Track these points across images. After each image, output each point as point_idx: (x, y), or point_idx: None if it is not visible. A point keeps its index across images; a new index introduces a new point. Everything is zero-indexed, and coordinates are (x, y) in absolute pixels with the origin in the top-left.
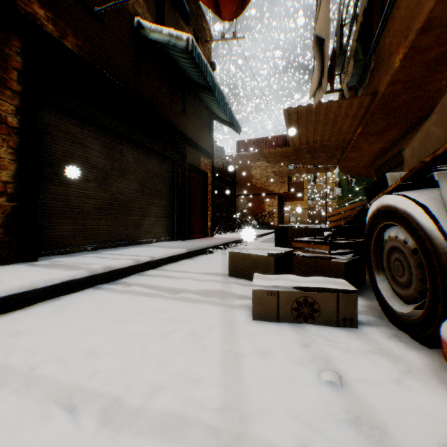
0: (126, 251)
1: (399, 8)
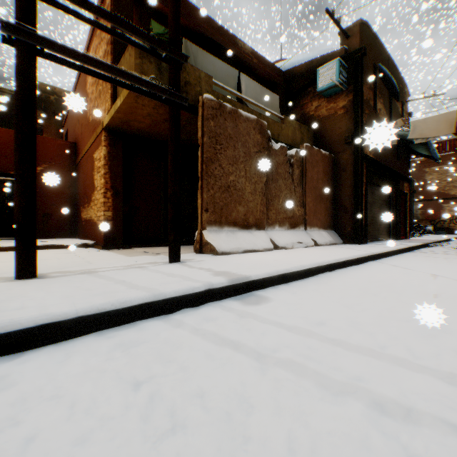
0: None
1: None
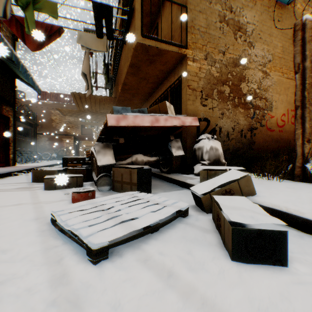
0: None
1: (120, 69)
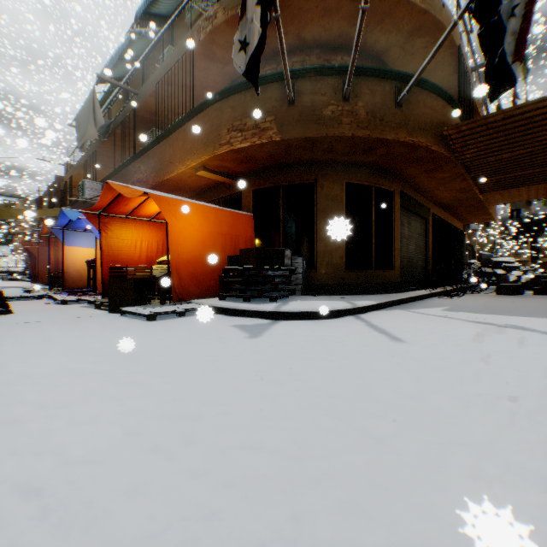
0: None
1: None
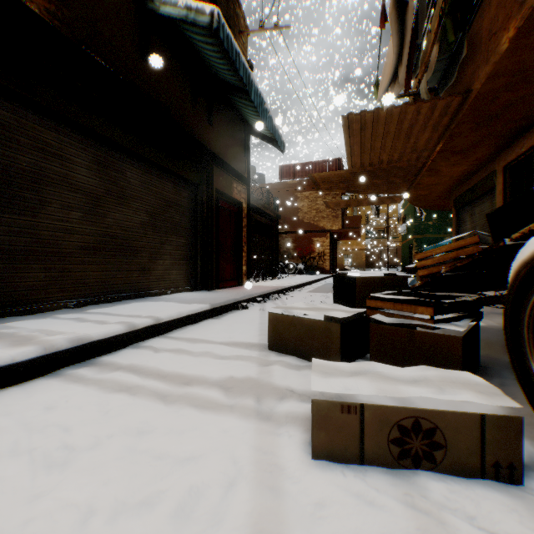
0: (124, 308)
1: None
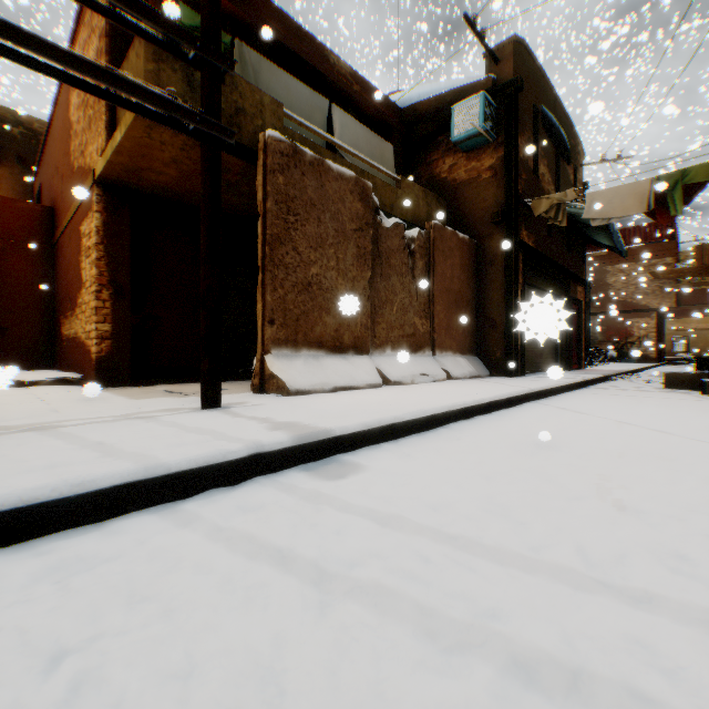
0: None
1: None
